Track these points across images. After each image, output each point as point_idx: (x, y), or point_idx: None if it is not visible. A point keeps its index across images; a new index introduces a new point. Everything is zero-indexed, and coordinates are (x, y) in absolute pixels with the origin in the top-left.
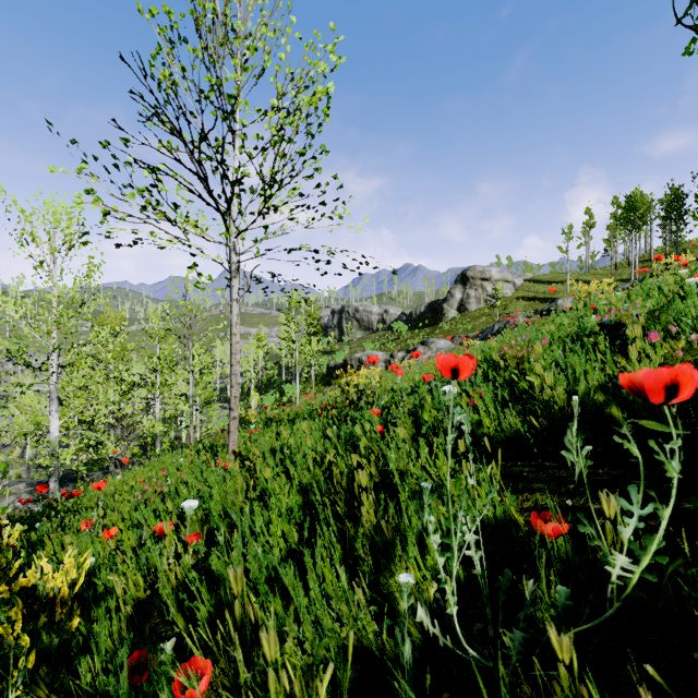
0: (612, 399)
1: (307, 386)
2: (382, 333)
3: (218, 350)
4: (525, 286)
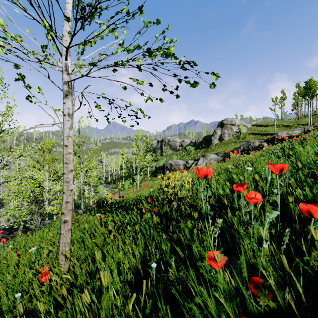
0: None
1: (145, 177)
2: (181, 151)
3: (104, 159)
4: (252, 128)
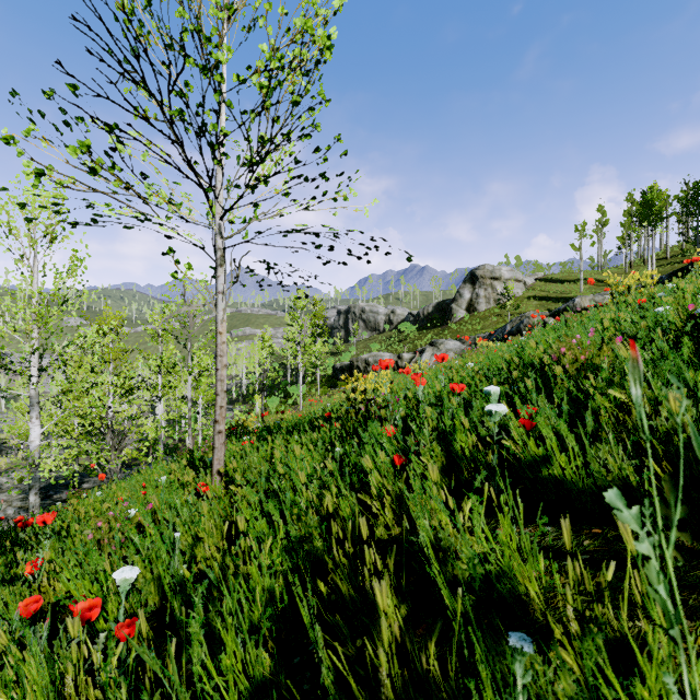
0: None
1: (312, 388)
2: (389, 333)
3: None
4: (536, 285)
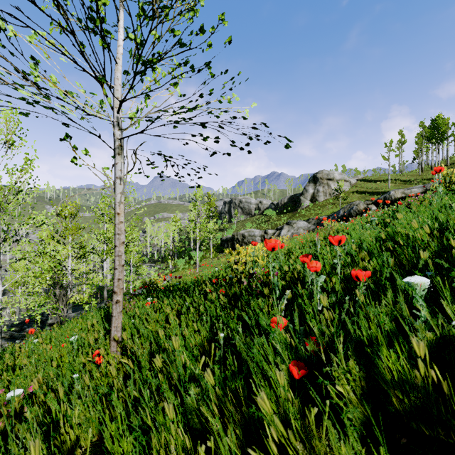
0: None
1: (207, 253)
2: (258, 216)
3: (149, 228)
4: (357, 184)
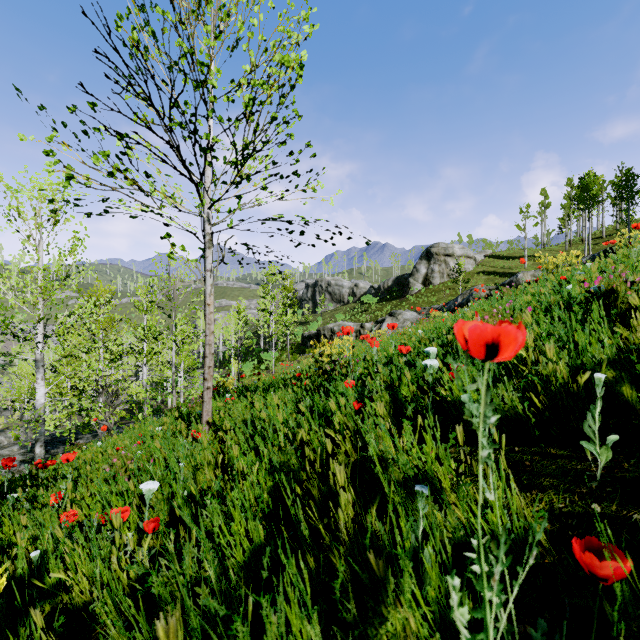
0: (624, 376)
1: (283, 354)
2: (352, 305)
3: (202, 321)
4: (485, 261)
